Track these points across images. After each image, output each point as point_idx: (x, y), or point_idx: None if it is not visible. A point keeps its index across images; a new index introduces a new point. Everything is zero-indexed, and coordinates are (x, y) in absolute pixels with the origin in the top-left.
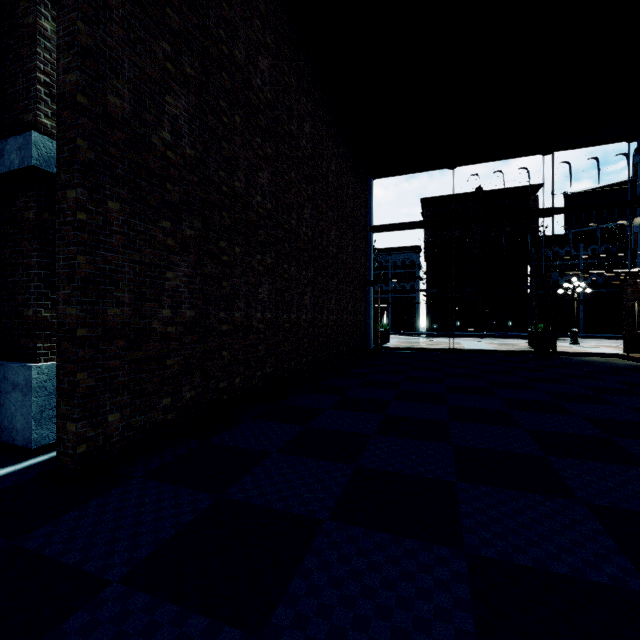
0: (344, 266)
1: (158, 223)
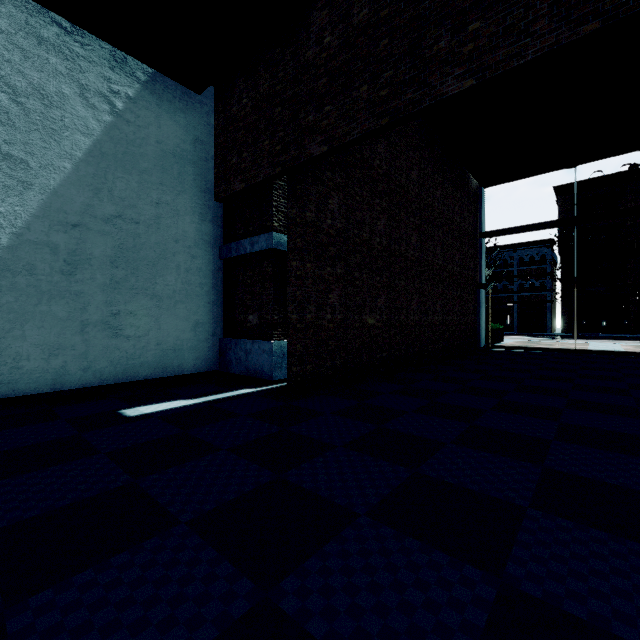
0: (450, 274)
1: (325, 269)
